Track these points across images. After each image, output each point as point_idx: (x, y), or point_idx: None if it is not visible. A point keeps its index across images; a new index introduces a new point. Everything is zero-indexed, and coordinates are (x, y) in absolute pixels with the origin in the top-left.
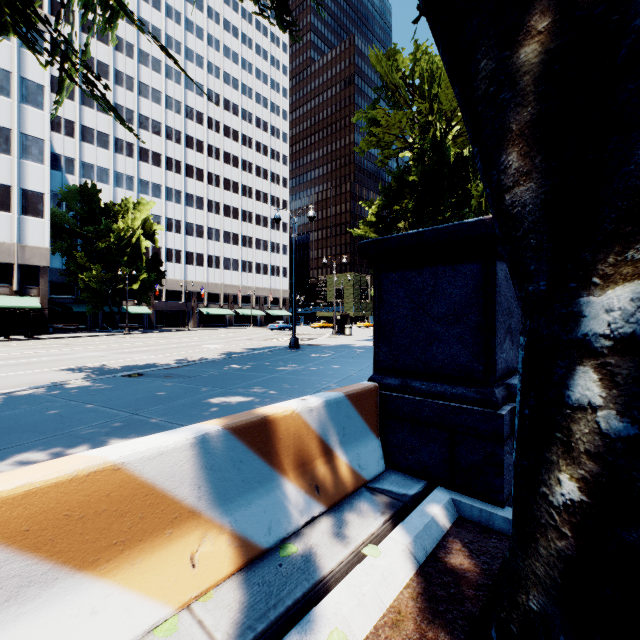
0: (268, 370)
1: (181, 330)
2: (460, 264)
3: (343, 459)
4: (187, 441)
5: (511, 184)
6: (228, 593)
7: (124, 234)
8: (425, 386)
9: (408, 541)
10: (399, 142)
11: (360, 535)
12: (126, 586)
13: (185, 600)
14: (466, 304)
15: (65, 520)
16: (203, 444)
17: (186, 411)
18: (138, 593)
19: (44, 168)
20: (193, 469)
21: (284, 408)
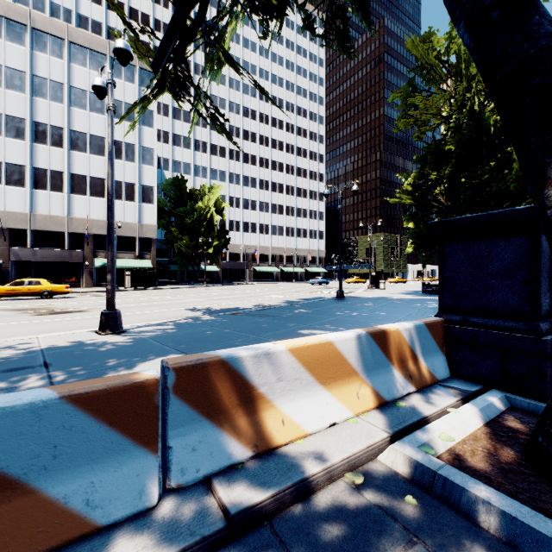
0: (329, 314)
1: (241, 284)
2: (510, 237)
3: (423, 364)
4: (353, 336)
5: (550, 206)
6: (375, 415)
7: (202, 212)
8: (481, 321)
9: (476, 410)
10: (435, 117)
11: (442, 404)
12: (335, 397)
13: (357, 412)
14: (515, 264)
15: (317, 361)
16: (359, 339)
17: (289, 336)
18: (340, 402)
19: (154, 169)
20: (356, 351)
21: (392, 326)
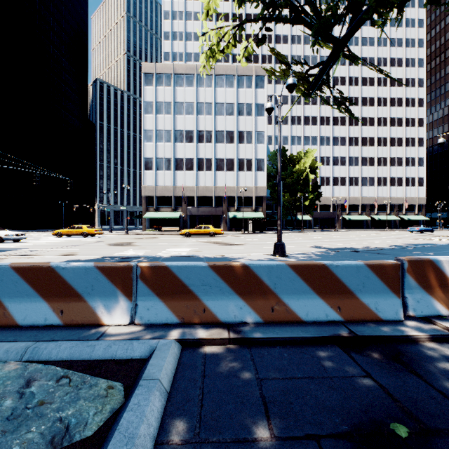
0: None
1: (332, 230)
2: None
3: None
4: None
5: None
6: None
7: (299, 173)
8: None
9: None
10: None
11: None
12: None
13: None
14: None
15: None
16: None
17: None
18: None
19: (264, 146)
20: None
21: None
